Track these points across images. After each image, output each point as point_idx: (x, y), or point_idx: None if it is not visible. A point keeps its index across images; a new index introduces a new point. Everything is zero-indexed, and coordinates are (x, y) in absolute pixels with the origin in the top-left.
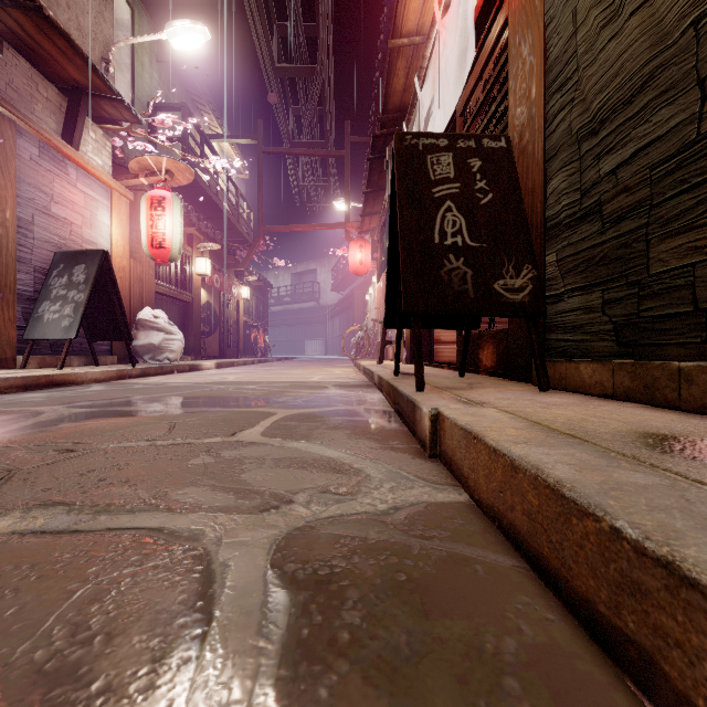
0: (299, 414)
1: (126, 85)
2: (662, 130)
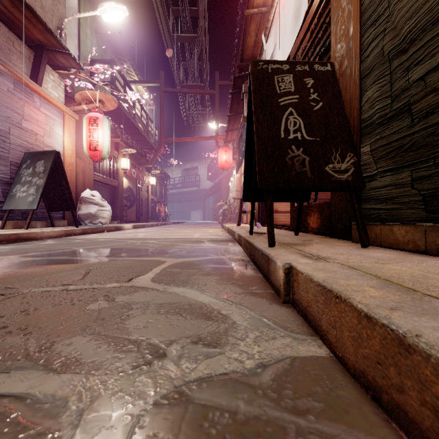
0: (182, 263)
1: (74, 46)
2: None
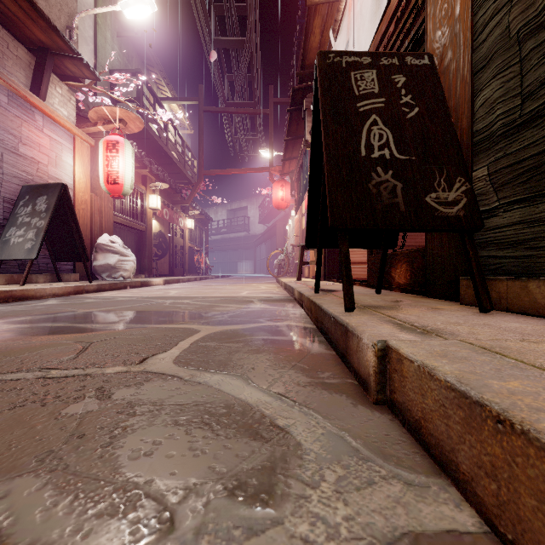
0: (222, 332)
1: (89, 52)
2: None
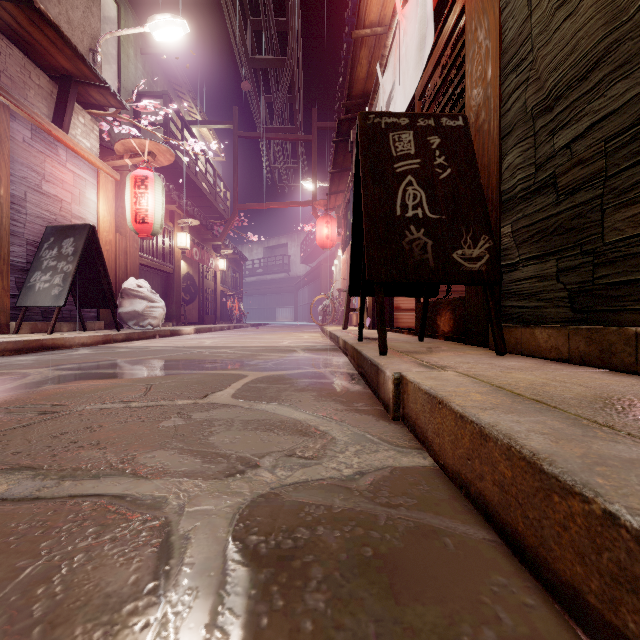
0: (269, 377)
1: (112, 74)
2: (617, 104)
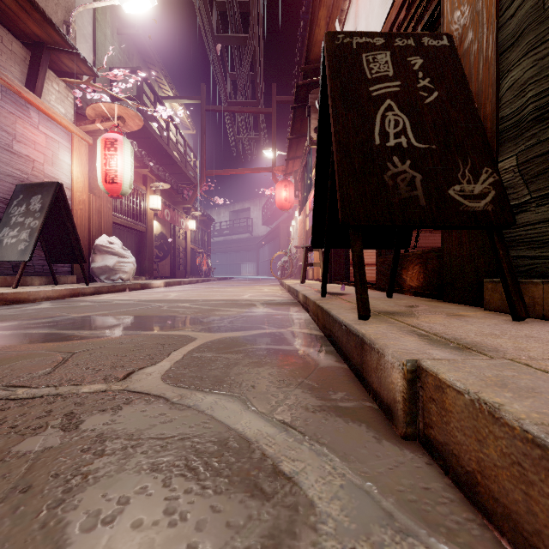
0: (220, 340)
1: (88, 48)
2: None
